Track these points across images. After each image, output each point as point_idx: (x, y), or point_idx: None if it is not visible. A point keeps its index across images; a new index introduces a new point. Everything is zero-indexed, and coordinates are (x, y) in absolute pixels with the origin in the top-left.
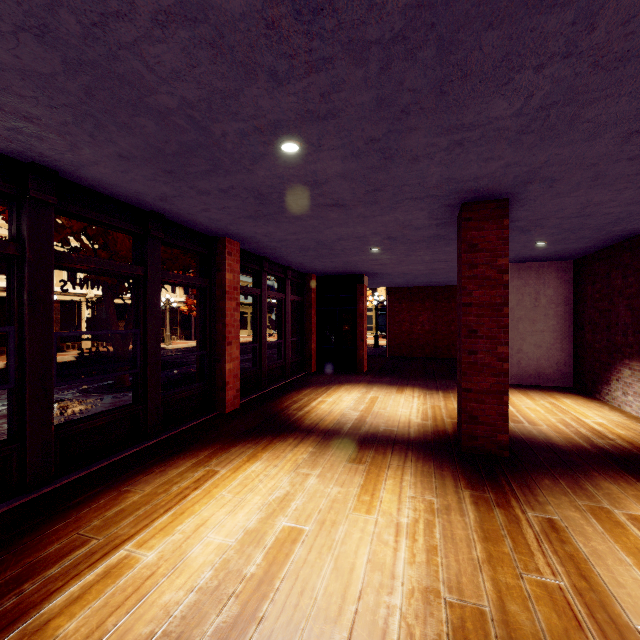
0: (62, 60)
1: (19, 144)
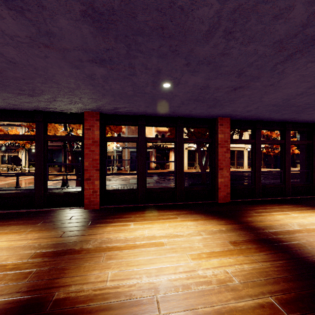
0: (111, 96)
1: (132, 112)
